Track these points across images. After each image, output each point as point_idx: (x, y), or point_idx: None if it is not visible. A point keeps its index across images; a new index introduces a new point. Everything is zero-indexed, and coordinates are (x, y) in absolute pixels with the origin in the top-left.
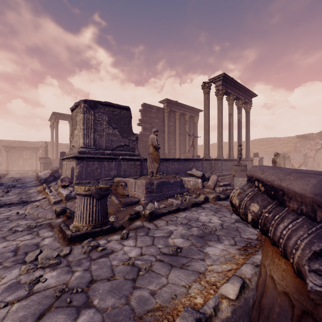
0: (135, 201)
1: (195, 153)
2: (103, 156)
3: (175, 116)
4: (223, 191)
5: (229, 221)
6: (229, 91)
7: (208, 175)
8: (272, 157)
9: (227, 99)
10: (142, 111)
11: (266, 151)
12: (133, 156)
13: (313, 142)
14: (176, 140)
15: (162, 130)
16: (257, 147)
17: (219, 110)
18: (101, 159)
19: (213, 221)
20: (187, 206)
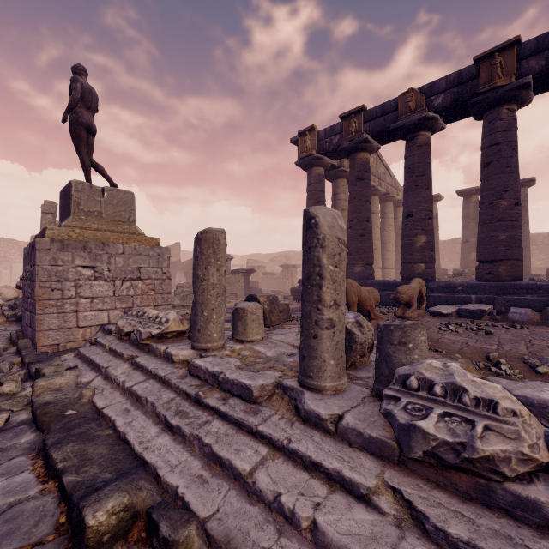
0: None
1: None
2: None
3: None
4: None
5: None
6: None
7: None
8: None
9: None
10: None
11: None
12: None
13: None
14: None
15: None
16: None
17: None
18: None
19: None
20: None
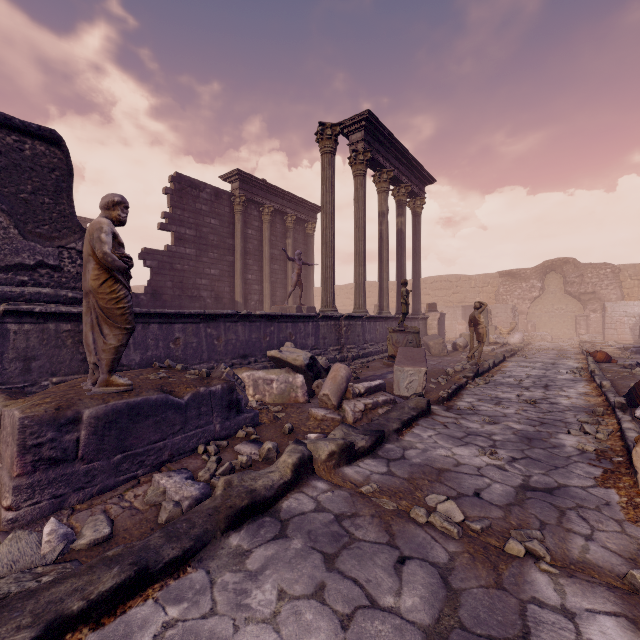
0: None
1: (308, 303)
2: None
3: (261, 215)
4: (366, 411)
5: None
6: (379, 159)
7: (326, 361)
8: (458, 312)
9: (376, 180)
10: (171, 194)
11: (446, 300)
12: (68, 305)
13: (527, 285)
14: (264, 271)
15: (229, 246)
16: (431, 292)
17: (357, 201)
18: None
19: None
20: (205, 532)
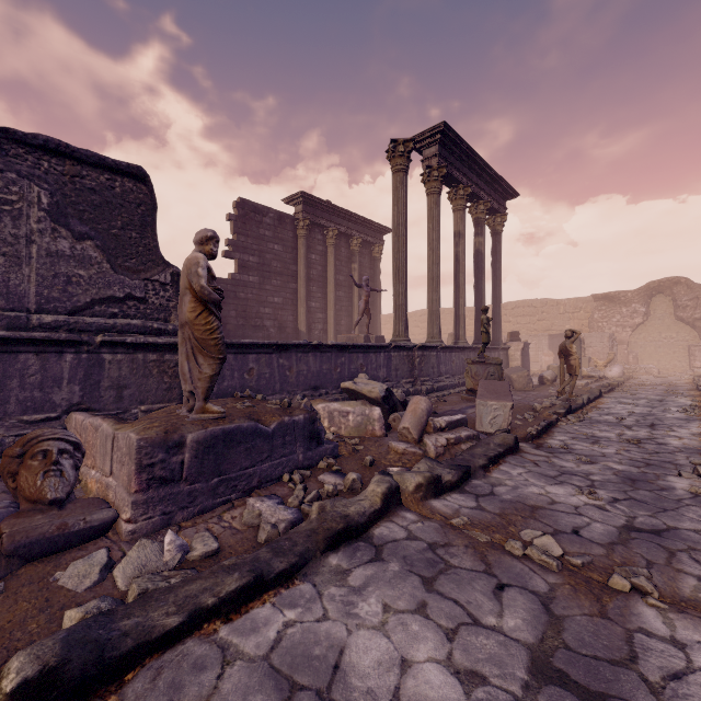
0: (87, 528)
1: (375, 332)
2: (13, 334)
3: (325, 239)
4: (448, 447)
5: (502, 673)
6: (455, 174)
7: (402, 394)
8: (544, 342)
9: (451, 197)
10: (235, 220)
11: (530, 328)
12: (154, 336)
13: (627, 310)
14: (329, 298)
15: (292, 273)
16: (512, 319)
17: (431, 221)
18: (4, 345)
19: (418, 693)
20: (306, 551)
